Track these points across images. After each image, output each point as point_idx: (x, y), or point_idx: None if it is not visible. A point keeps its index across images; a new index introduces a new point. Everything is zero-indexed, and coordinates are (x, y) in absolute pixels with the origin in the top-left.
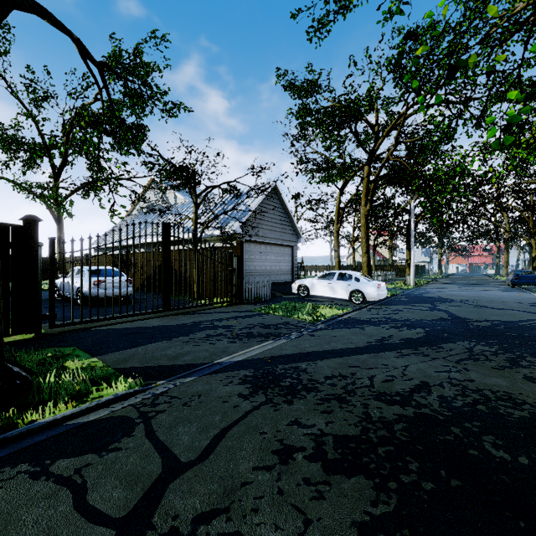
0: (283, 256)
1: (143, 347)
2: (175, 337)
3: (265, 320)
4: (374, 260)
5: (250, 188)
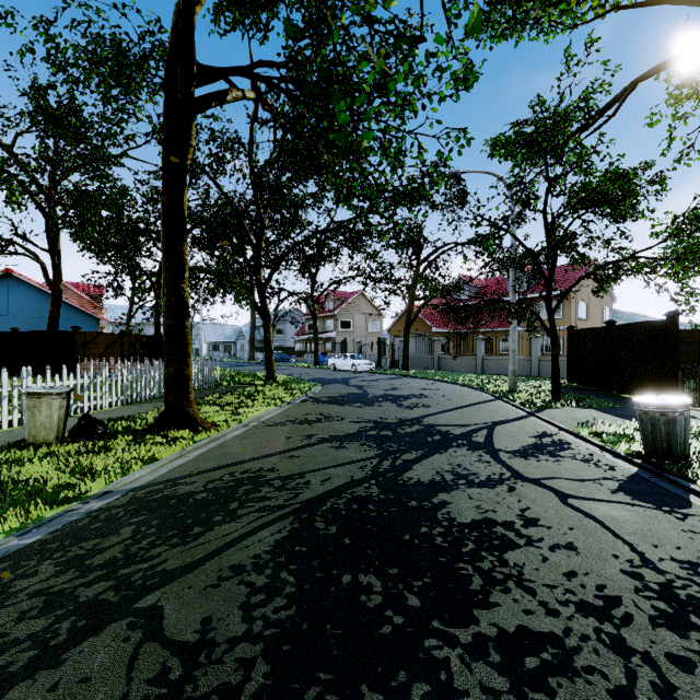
0: None
1: None
2: None
3: None
4: None
5: None
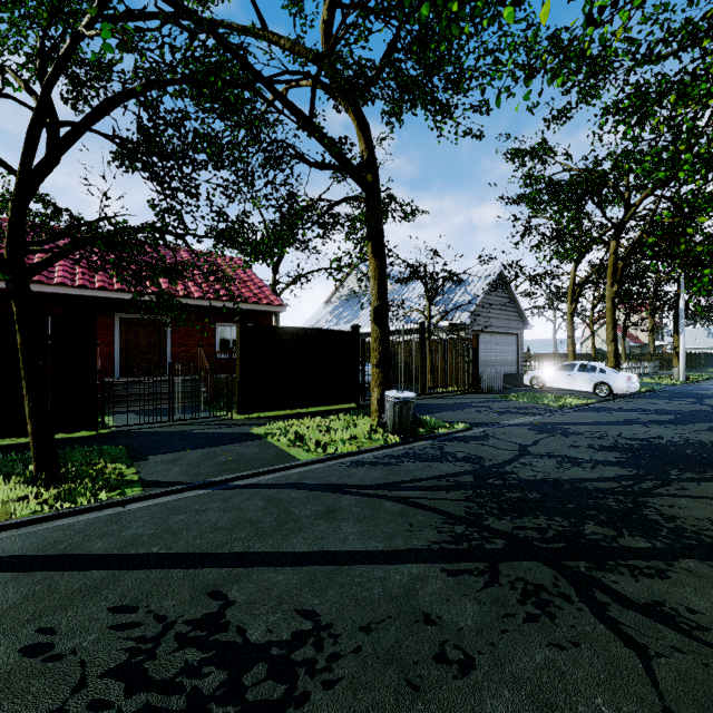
0: (508, 346)
1: (441, 413)
2: (454, 410)
3: (514, 404)
4: (624, 346)
5: (477, 277)
